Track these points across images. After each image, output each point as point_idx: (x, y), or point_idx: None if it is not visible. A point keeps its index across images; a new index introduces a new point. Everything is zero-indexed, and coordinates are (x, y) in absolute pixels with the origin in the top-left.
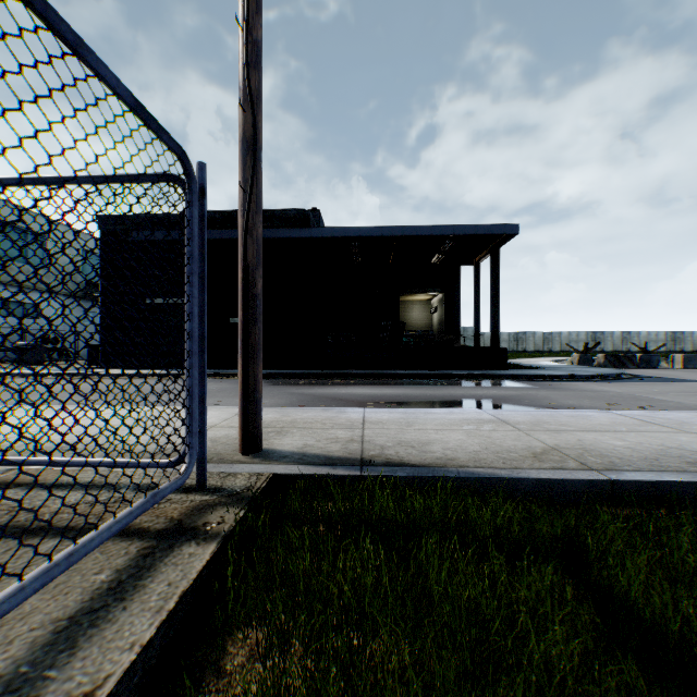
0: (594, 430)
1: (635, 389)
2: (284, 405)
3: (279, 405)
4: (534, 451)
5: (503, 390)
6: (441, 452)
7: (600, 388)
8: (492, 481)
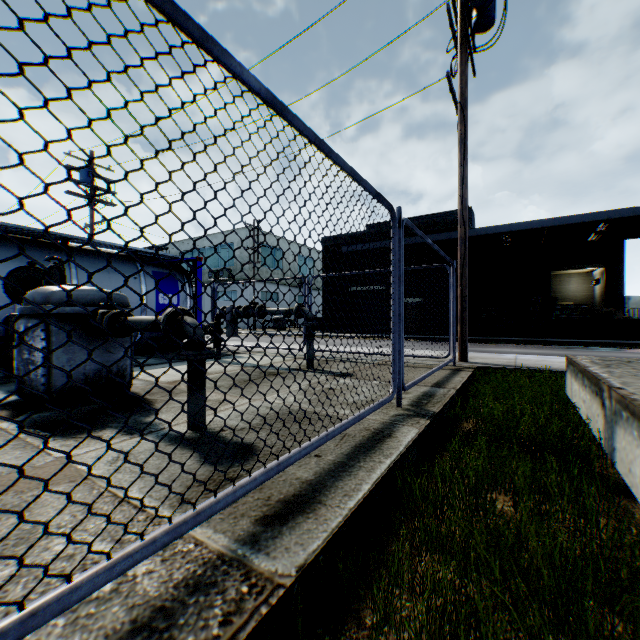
0: None
1: None
2: None
3: None
4: None
5: None
6: (556, 367)
7: None
8: None
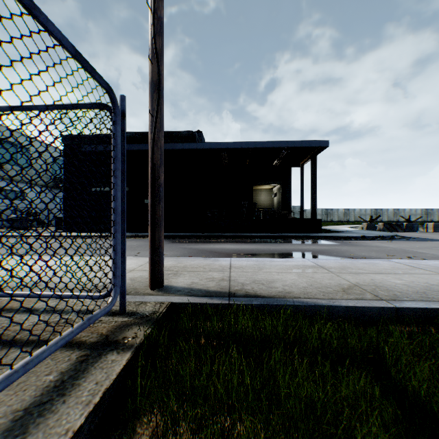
0: (381, 273)
1: (404, 245)
2: (179, 256)
3: (176, 256)
4: (342, 287)
5: (319, 246)
6: (281, 287)
7: (381, 244)
8: (316, 308)
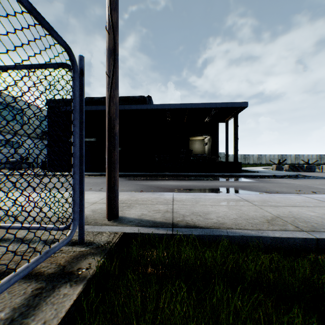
0: (295, 206)
1: (307, 182)
2: (133, 190)
3: (130, 190)
4: (267, 218)
5: (241, 183)
6: (216, 219)
7: (289, 182)
8: (247, 238)
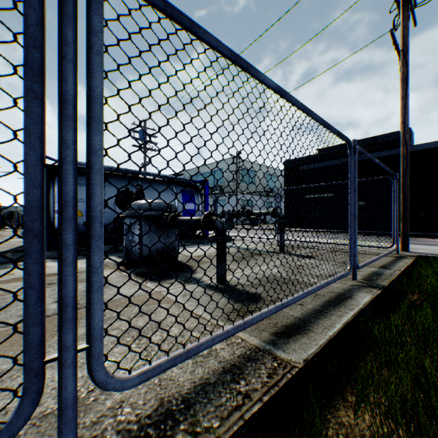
0: None
1: None
2: None
3: None
4: None
5: None
6: None
7: None
8: None
